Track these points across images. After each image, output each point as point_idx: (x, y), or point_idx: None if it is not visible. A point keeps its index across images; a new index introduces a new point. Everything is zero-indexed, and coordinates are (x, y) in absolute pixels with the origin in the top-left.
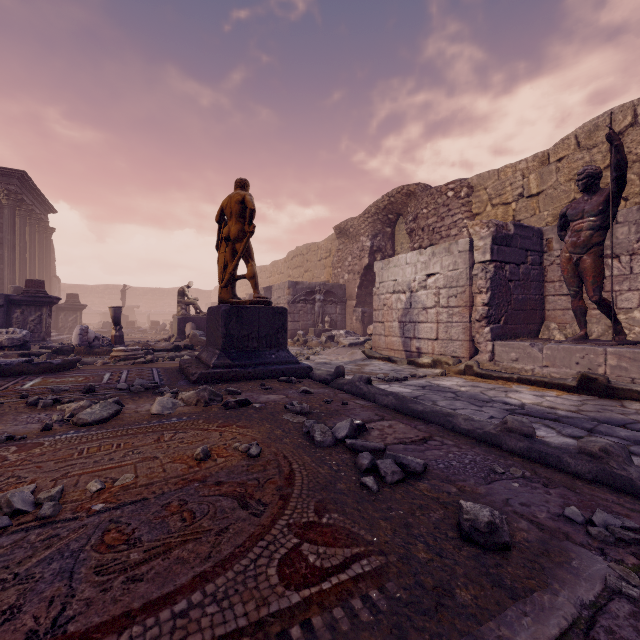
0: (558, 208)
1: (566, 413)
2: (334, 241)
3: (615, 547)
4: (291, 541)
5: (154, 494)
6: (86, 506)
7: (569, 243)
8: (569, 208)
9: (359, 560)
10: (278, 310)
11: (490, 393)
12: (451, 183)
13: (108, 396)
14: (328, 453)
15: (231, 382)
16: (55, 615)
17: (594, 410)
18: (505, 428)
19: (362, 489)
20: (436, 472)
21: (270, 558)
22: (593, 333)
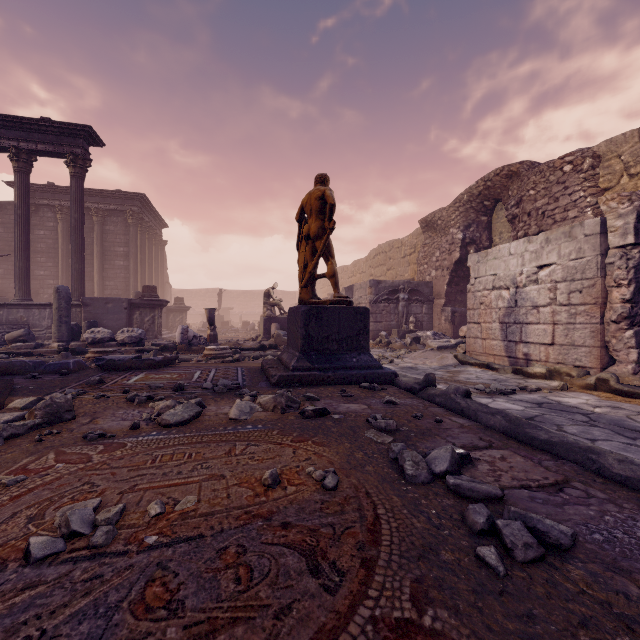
0: None
1: None
2: (419, 236)
3: None
4: None
5: (212, 530)
6: (140, 536)
7: None
8: None
9: None
10: (359, 310)
11: None
12: (568, 155)
13: (194, 395)
14: (423, 494)
15: (310, 386)
16: None
17: None
18: None
19: (479, 567)
20: (592, 548)
21: None
22: None
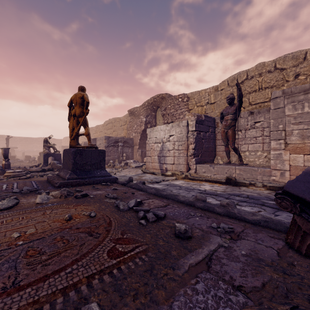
0: (221, 109)
1: (220, 192)
2: (128, 117)
3: (224, 234)
4: (112, 244)
5: (47, 235)
6: (14, 243)
7: (224, 125)
8: (224, 110)
9: (138, 247)
10: (101, 151)
11: (194, 186)
12: (180, 95)
13: (9, 196)
14: (126, 213)
15: (77, 186)
16: (13, 281)
17: (230, 191)
18: (196, 199)
19: (140, 225)
20: (169, 217)
21: (103, 251)
22: (233, 161)
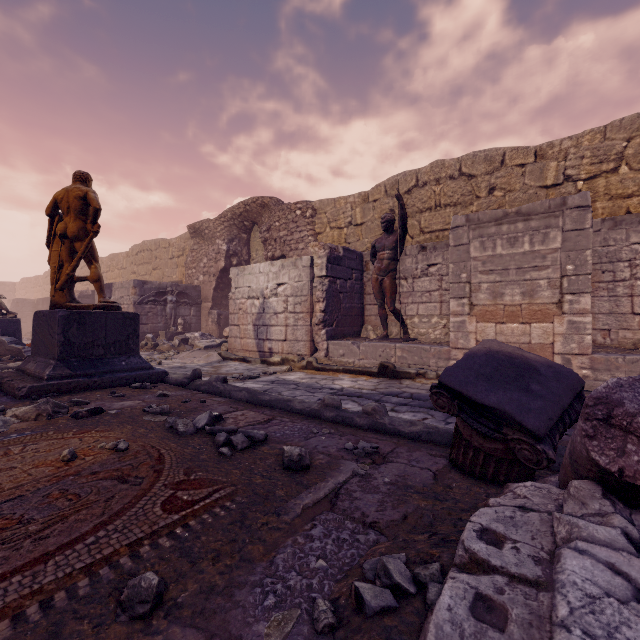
0: (374, 237)
1: (367, 391)
2: (188, 240)
3: (364, 457)
4: (168, 492)
5: (29, 491)
6: None
7: (377, 268)
8: (377, 242)
9: (218, 491)
10: (129, 315)
11: (322, 382)
12: (299, 203)
13: None
14: (191, 439)
15: (73, 393)
16: None
17: (384, 387)
18: (324, 404)
19: (220, 456)
20: (274, 439)
21: (154, 504)
22: (393, 333)
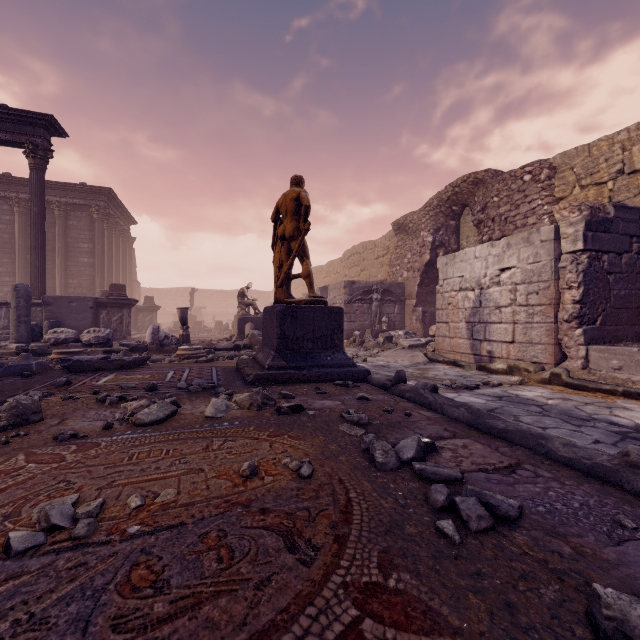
0: None
1: None
2: (392, 238)
3: None
4: (348, 612)
5: (193, 518)
6: (122, 527)
7: None
8: None
9: None
10: (334, 310)
11: (588, 409)
12: (528, 165)
13: (168, 395)
14: (392, 479)
15: (285, 384)
16: None
17: None
18: (626, 462)
19: (438, 537)
20: (535, 518)
21: (320, 638)
22: None
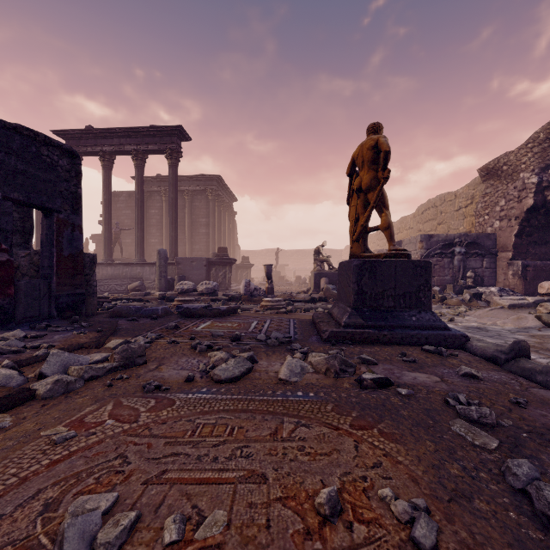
0: None
1: None
2: (478, 185)
3: None
4: None
5: None
6: None
7: None
8: None
9: None
10: (419, 264)
11: None
12: None
13: (247, 347)
14: None
15: (363, 344)
16: None
17: None
18: None
19: None
20: None
21: None
22: None
